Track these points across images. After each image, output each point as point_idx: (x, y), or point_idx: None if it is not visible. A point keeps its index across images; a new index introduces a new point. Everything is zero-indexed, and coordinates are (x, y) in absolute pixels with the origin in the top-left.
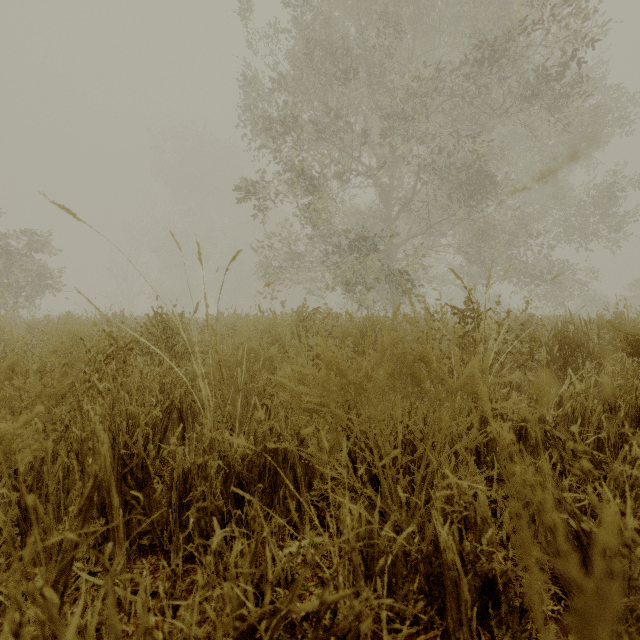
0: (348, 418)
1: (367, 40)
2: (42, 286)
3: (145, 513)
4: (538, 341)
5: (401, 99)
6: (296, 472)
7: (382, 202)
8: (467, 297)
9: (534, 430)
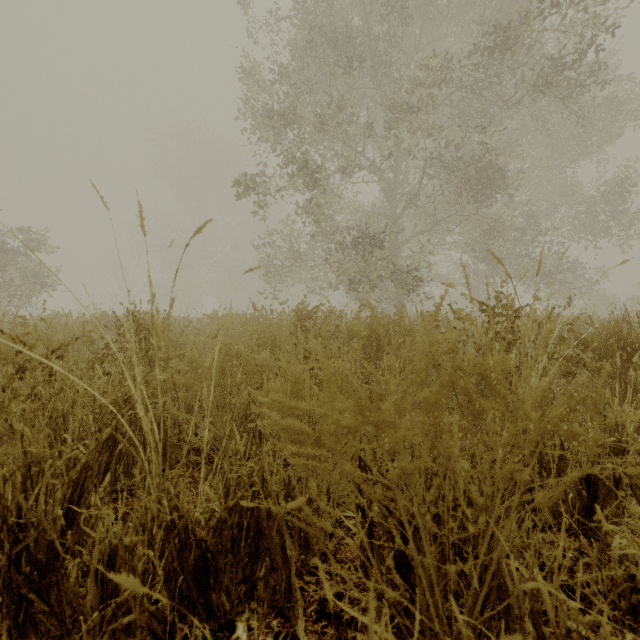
0: (360, 458)
1: (371, 28)
2: (38, 285)
3: (52, 611)
4: (591, 344)
5: (407, 89)
6: (284, 540)
7: (386, 198)
8: (498, 291)
9: (628, 475)
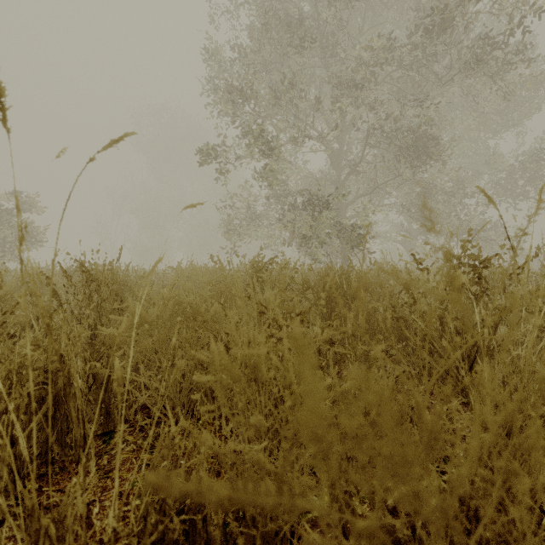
0: (341, 471)
1: (320, 13)
2: (28, 242)
3: None
4: None
5: (352, 67)
6: None
7: (333, 165)
8: (463, 240)
9: None
